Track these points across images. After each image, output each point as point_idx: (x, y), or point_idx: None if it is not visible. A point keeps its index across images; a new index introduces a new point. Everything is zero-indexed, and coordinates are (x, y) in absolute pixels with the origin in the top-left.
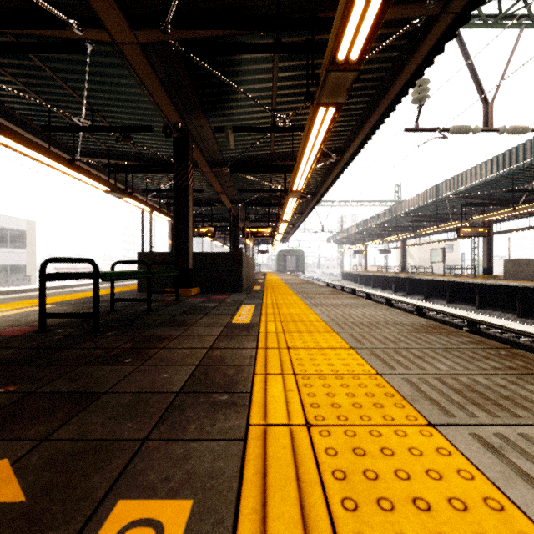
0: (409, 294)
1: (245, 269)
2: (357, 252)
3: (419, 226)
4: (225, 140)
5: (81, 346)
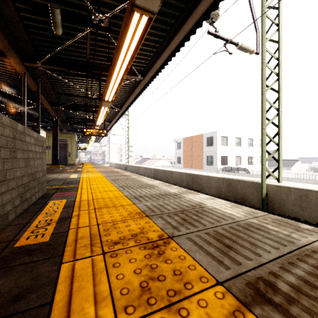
0: None
1: None
2: None
3: None
4: None
5: None
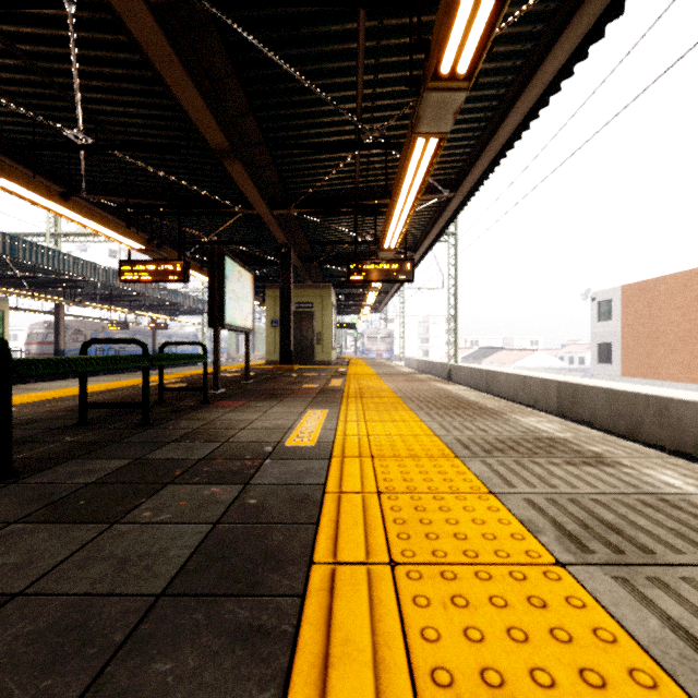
0: None
1: None
2: None
3: None
4: None
5: (167, 397)
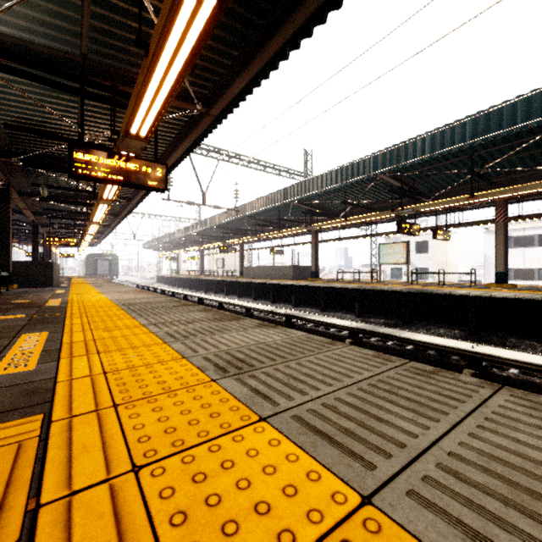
0: (197, 290)
1: (54, 273)
2: (169, 258)
3: (208, 242)
4: (37, 183)
5: None
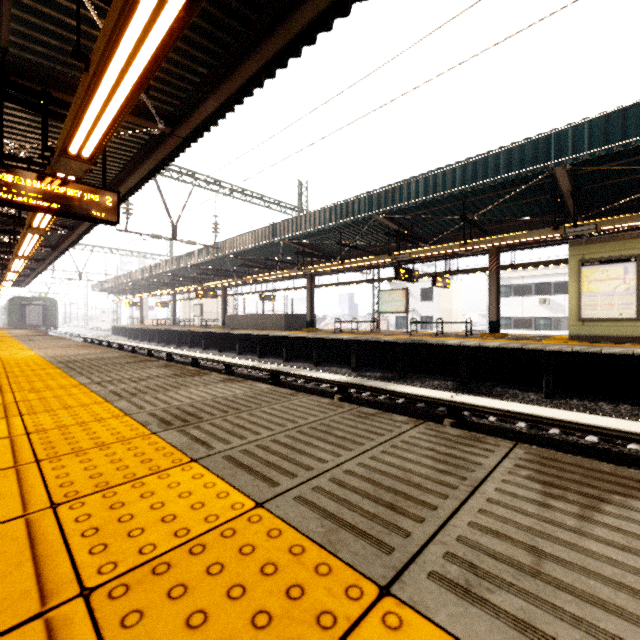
0: (168, 344)
1: None
2: (130, 304)
3: (182, 284)
4: None
5: None
